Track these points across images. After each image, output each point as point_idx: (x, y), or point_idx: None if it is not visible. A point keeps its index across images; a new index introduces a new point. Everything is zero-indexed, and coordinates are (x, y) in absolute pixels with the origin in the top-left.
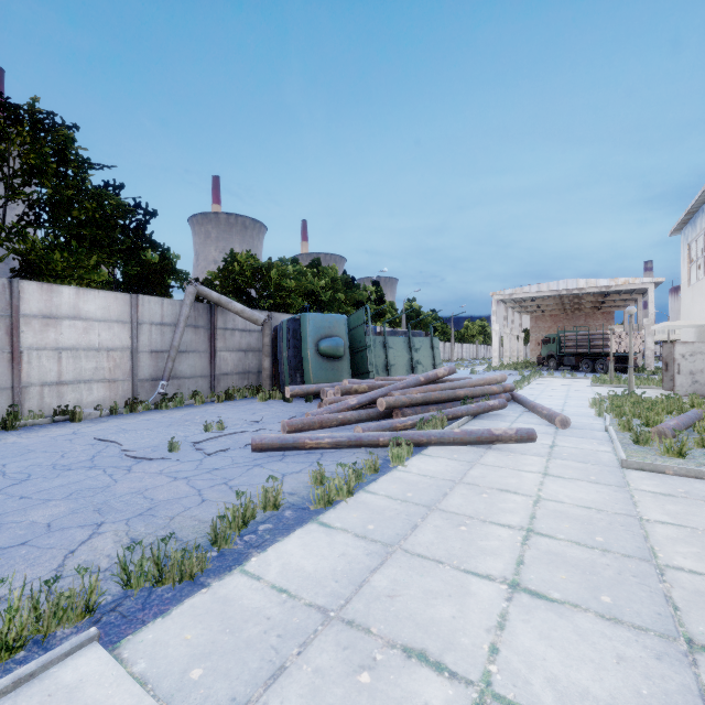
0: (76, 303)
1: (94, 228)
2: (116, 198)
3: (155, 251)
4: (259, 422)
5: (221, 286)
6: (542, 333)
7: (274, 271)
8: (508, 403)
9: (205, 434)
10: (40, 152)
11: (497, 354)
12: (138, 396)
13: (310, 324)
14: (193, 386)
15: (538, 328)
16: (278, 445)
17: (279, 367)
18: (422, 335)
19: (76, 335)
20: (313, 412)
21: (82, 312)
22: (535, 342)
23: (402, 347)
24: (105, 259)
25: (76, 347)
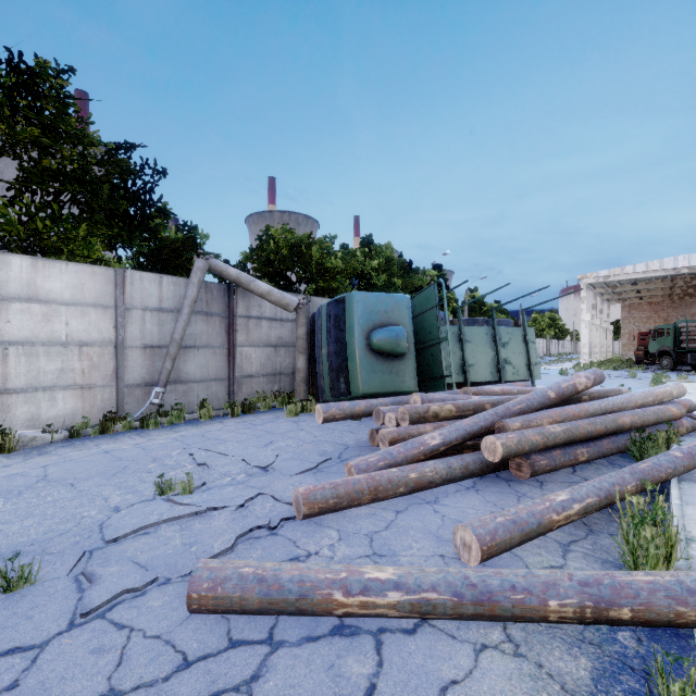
0: (32, 279)
1: (75, 185)
2: (97, 140)
3: (182, 231)
4: (267, 468)
5: (255, 269)
6: (638, 324)
7: (316, 247)
8: (690, 434)
9: (151, 505)
10: (3, 83)
11: (587, 349)
12: (125, 407)
13: (357, 307)
14: (204, 392)
15: (632, 319)
16: (257, 603)
17: (316, 368)
18: (510, 324)
19: (31, 323)
20: (359, 463)
21: (40, 291)
22: (629, 335)
23: (484, 341)
24: (102, 230)
25: (31, 340)
